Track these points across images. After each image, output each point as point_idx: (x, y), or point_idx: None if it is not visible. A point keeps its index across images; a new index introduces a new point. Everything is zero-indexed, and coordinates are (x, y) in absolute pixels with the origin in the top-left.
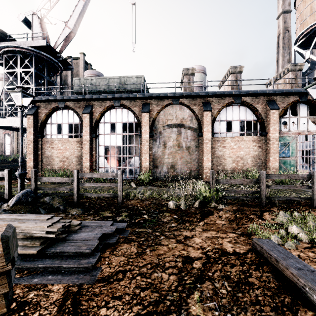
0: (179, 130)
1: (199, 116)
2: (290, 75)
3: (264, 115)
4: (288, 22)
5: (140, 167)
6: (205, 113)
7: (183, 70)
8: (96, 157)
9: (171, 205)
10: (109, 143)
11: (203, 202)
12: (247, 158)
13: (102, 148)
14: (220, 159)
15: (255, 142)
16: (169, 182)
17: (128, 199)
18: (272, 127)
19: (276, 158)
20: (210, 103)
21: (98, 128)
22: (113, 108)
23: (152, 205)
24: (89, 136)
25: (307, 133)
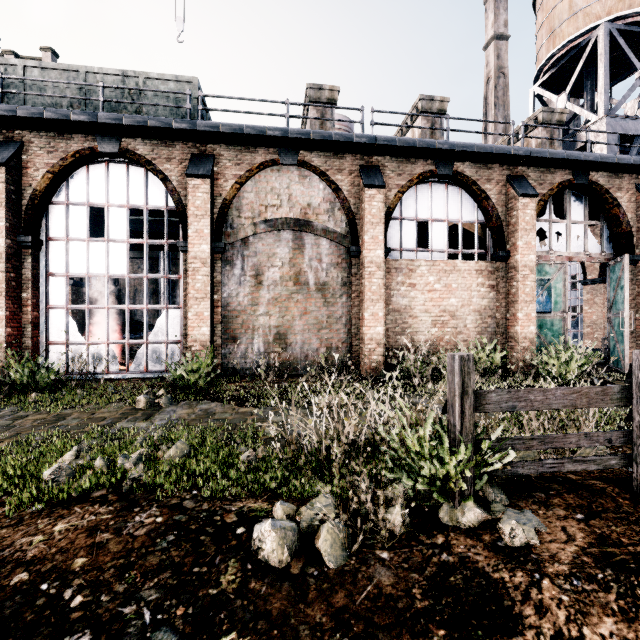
0: (298, 238)
1: (351, 201)
2: (540, 132)
3: (503, 211)
4: (504, 59)
5: (186, 341)
6: (367, 192)
7: (309, 88)
8: (37, 311)
9: (266, 545)
10: (85, 267)
11: (414, 497)
12: (464, 315)
13: (61, 284)
14: (404, 316)
15: (481, 275)
16: (269, 383)
17: (57, 502)
18: (523, 239)
19: (531, 315)
20: (380, 169)
21: (47, 218)
22: (97, 162)
23: (167, 545)
24: (3, 240)
25: (585, 258)
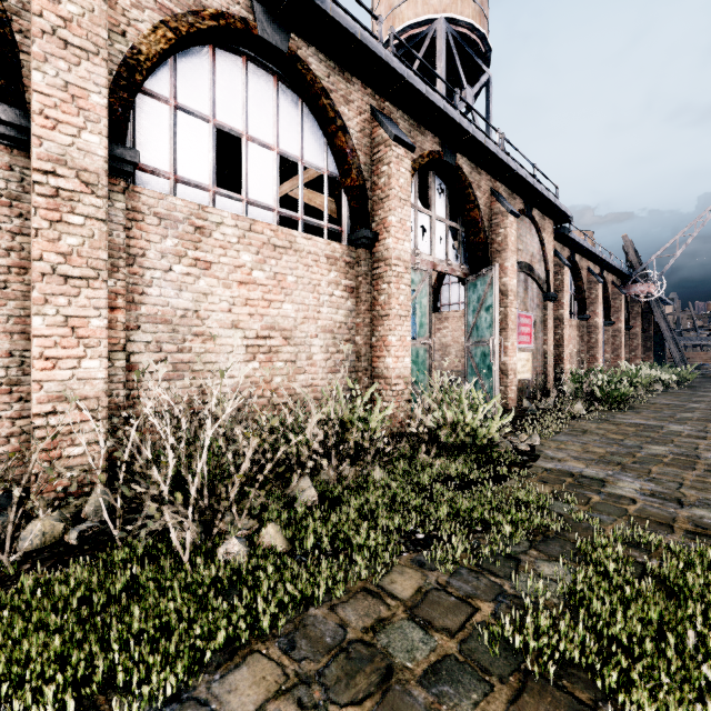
0: None
1: None
2: None
3: (367, 164)
4: None
5: None
6: None
7: None
8: None
9: None
10: None
11: None
12: (308, 337)
13: None
14: (182, 335)
15: (335, 268)
16: None
17: None
18: (397, 214)
19: (407, 339)
20: None
21: None
22: None
23: None
24: None
25: (448, 268)
